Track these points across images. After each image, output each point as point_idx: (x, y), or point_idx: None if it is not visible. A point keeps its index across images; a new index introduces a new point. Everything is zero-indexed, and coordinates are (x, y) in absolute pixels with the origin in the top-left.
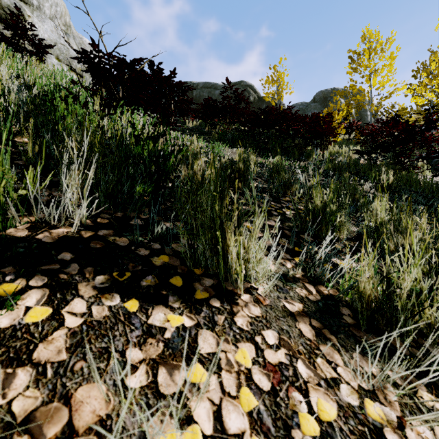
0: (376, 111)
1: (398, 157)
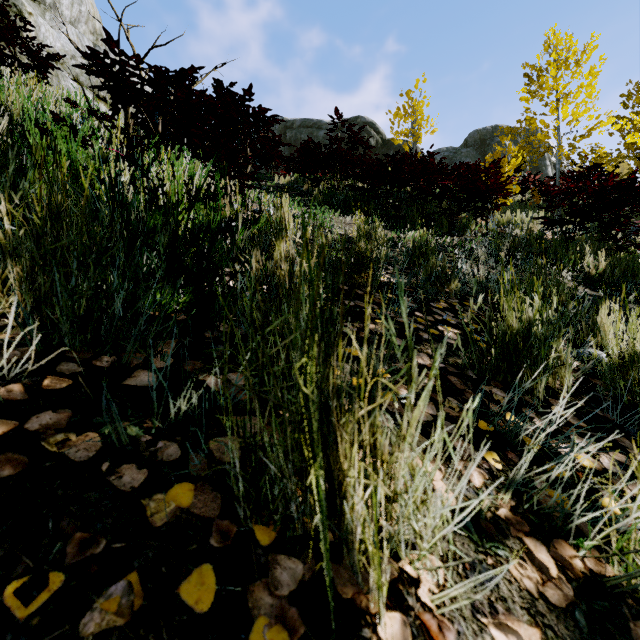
0: (566, 158)
1: (608, 229)
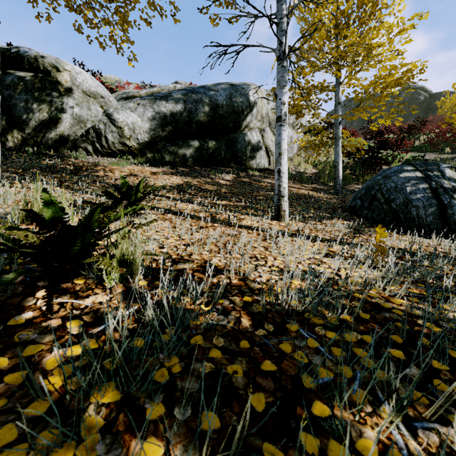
0: None
1: None
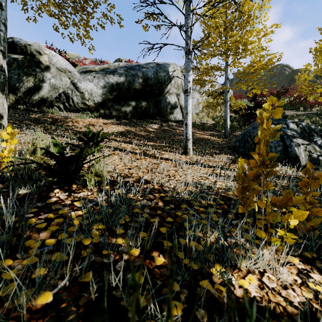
0: None
1: None
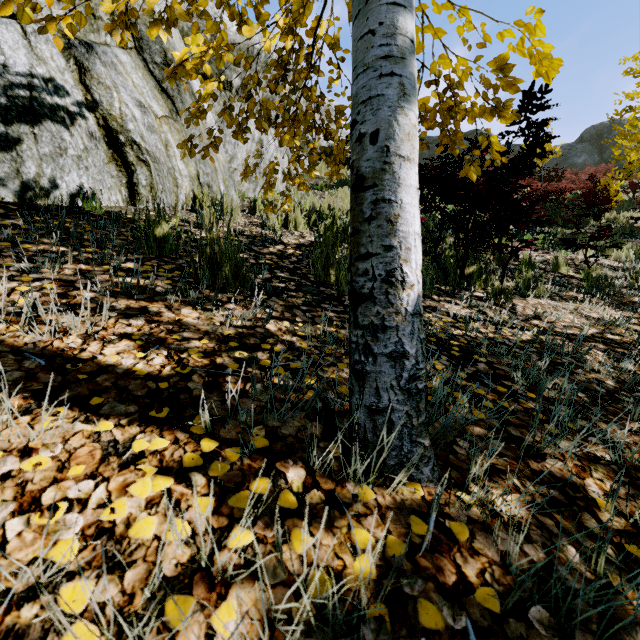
0: None
1: None
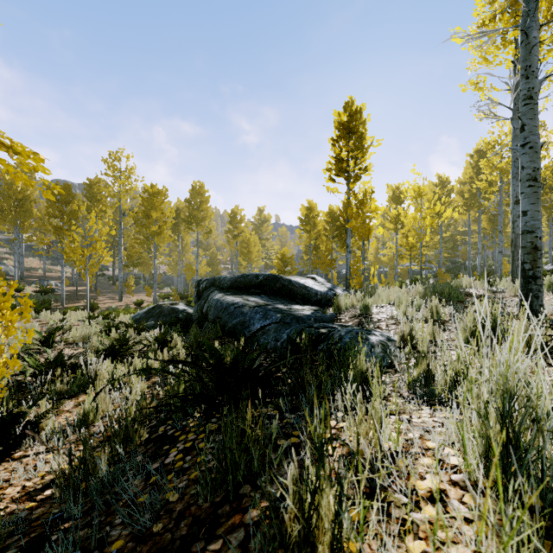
0: None
1: None
